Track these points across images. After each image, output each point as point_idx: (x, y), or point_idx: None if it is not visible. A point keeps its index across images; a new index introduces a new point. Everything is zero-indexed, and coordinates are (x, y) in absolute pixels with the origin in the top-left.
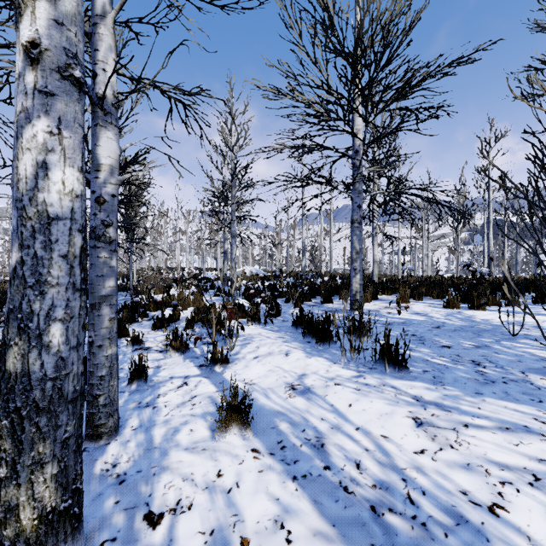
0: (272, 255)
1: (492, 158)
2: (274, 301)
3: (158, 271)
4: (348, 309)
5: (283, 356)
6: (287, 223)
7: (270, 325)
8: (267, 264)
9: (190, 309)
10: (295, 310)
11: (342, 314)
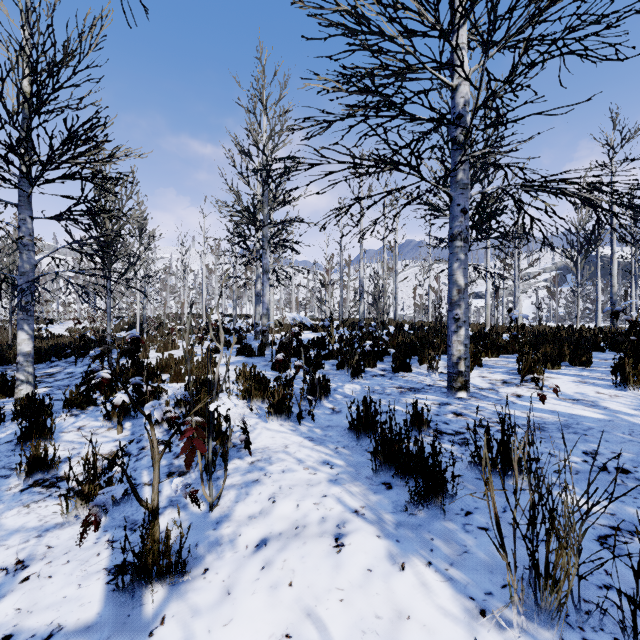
0: (321, 299)
1: (615, 167)
2: (320, 367)
3: (177, 319)
4: (440, 384)
5: (329, 547)
6: (340, 257)
7: (307, 422)
8: (315, 310)
9: (191, 379)
10: (353, 386)
11: (434, 397)
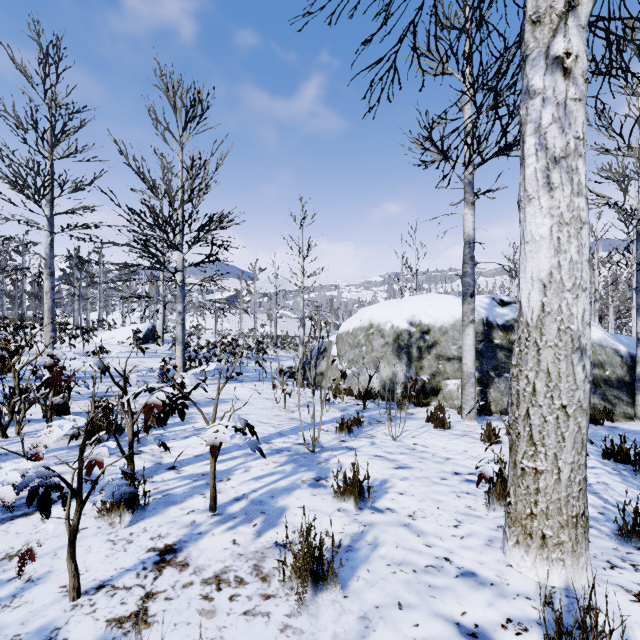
0: None
1: None
2: None
3: None
4: None
5: None
6: None
7: None
8: None
9: None
10: None
11: None
